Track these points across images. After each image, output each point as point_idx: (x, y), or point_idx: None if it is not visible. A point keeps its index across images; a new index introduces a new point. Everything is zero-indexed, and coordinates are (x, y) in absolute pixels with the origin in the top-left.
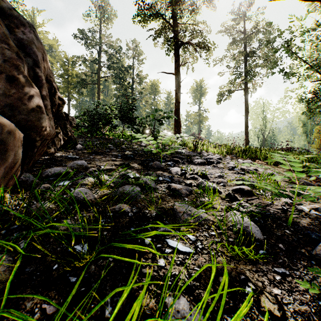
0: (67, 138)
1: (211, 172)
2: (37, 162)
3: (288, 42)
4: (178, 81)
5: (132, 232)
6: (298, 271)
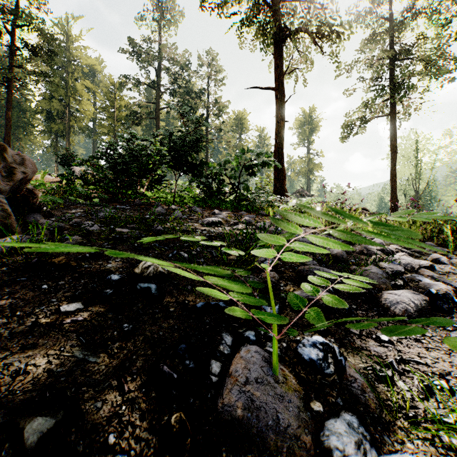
0: None
1: None
2: None
3: None
4: (280, 100)
5: None
6: None
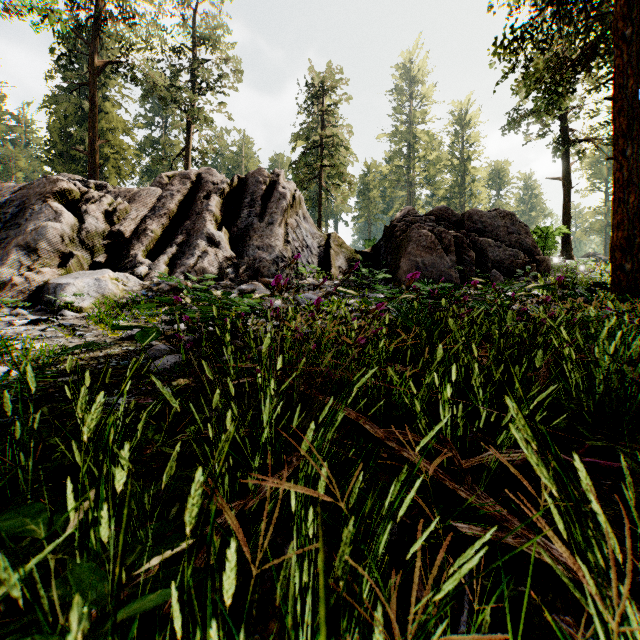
0: None
1: None
2: None
3: None
4: (567, 187)
5: None
6: None
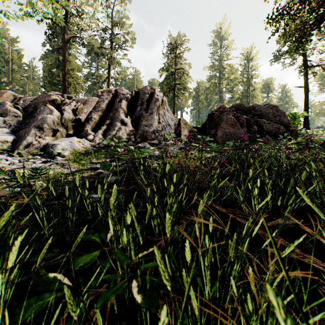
0: None
1: None
2: None
3: None
4: (306, 91)
5: None
6: None
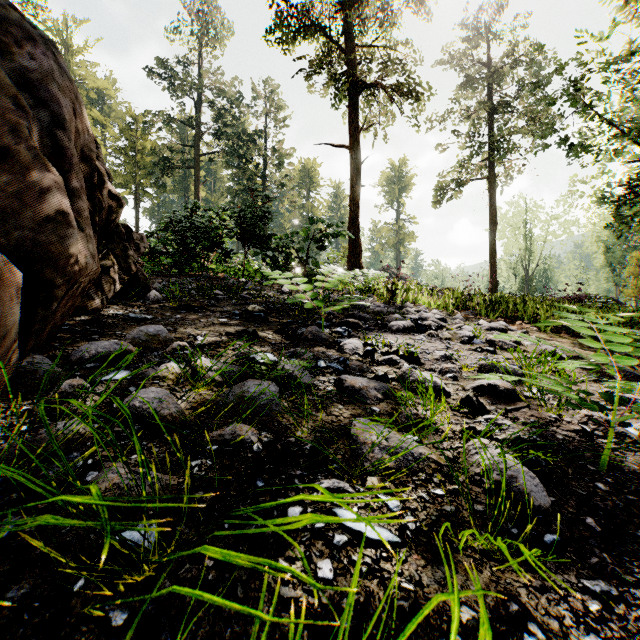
0: (129, 278)
1: (426, 348)
2: (64, 328)
3: (577, 83)
4: (356, 161)
5: (259, 491)
6: (637, 588)
